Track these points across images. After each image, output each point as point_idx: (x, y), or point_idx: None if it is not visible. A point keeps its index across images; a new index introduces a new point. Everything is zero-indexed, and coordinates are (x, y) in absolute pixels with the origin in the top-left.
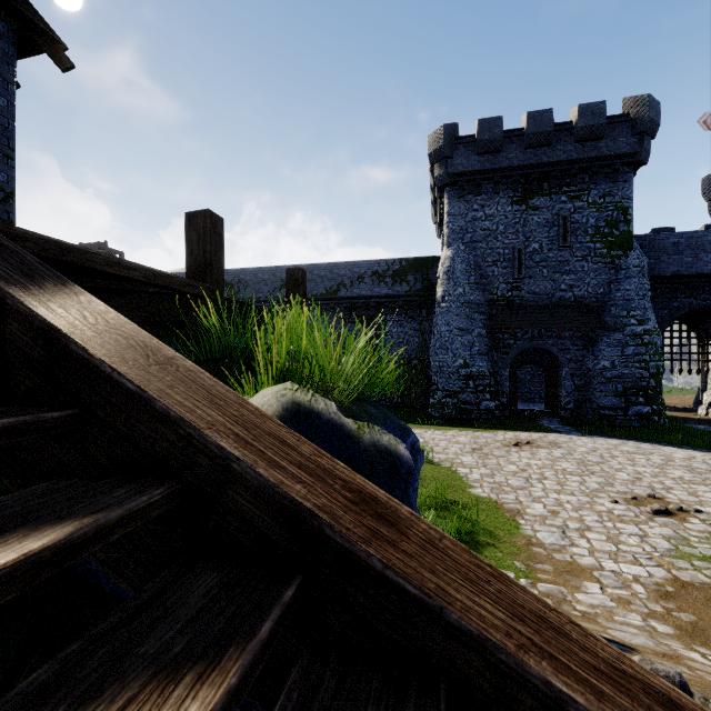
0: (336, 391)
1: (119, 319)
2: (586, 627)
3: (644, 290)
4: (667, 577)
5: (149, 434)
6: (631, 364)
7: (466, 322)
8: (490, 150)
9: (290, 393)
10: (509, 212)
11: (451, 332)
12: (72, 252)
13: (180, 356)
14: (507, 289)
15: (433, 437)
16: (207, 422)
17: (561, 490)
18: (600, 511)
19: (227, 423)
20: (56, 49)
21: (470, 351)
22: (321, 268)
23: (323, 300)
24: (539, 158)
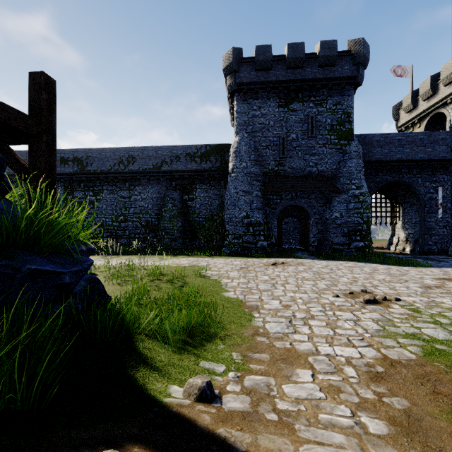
0: None
1: None
2: (268, 449)
3: (360, 167)
4: (377, 356)
5: None
6: (352, 215)
7: (247, 187)
8: (264, 68)
9: None
10: (276, 112)
11: (238, 193)
12: None
13: None
14: (275, 165)
15: (216, 262)
16: None
17: (297, 290)
18: (324, 303)
19: None
20: None
21: (250, 207)
22: (149, 149)
23: (151, 173)
24: (295, 76)
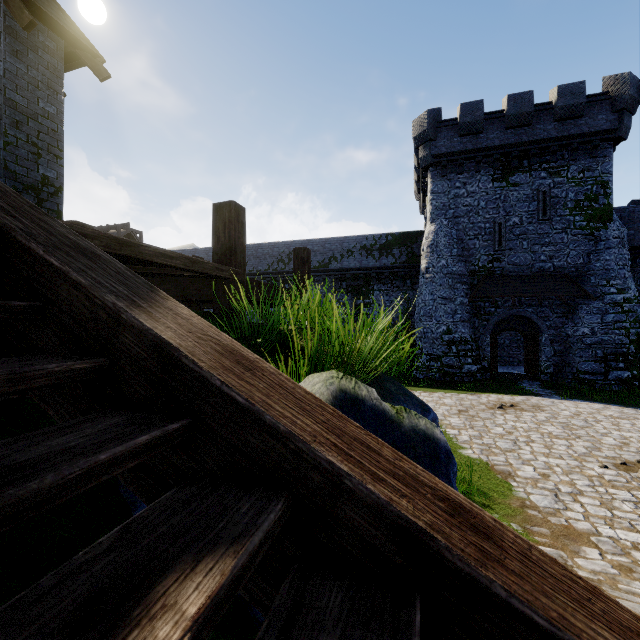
0: (356, 368)
1: (202, 322)
2: None
3: (624, 260)
4: None
5: (259, 446)
6: (611, 331)
7: (448, 292)
8: (472, 132)
9: (337, 381)
10: (490, 189)
11: (435, 301)
12: (129, 246)
13: (258, 357)
14: (488, 260)
15: (421, 398)
16: (309, 434)
17: (549, 453)
18: (590, 476)
19: (322, 432)
20: (95, 62)
21: (453, 318)
22: (314, 243)
23: (316, 272)
24: (519, 137)
